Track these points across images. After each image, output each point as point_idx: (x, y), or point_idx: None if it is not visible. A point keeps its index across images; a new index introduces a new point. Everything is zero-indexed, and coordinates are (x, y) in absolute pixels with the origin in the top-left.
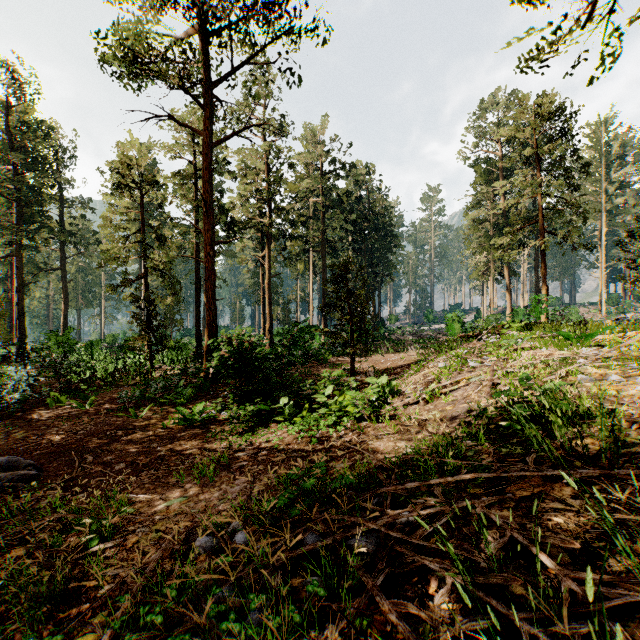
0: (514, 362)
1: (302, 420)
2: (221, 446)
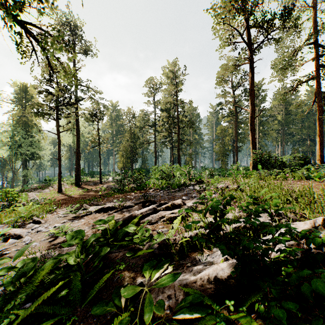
0: None
1: None
2: None
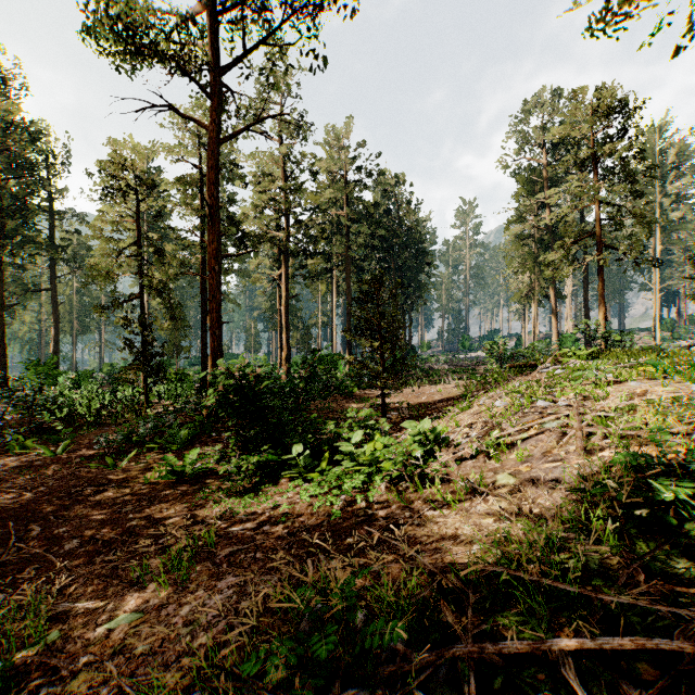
0: (605, 402)
1: (320, 477)
2: (212, 513)
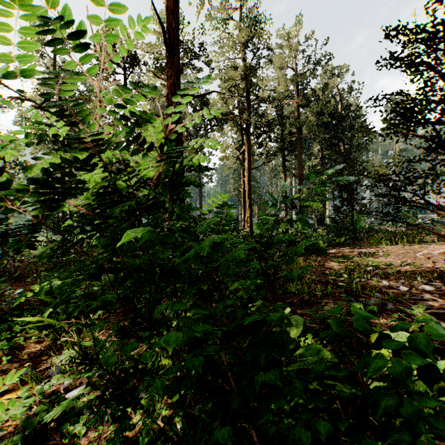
0: None
1: None
2: None
